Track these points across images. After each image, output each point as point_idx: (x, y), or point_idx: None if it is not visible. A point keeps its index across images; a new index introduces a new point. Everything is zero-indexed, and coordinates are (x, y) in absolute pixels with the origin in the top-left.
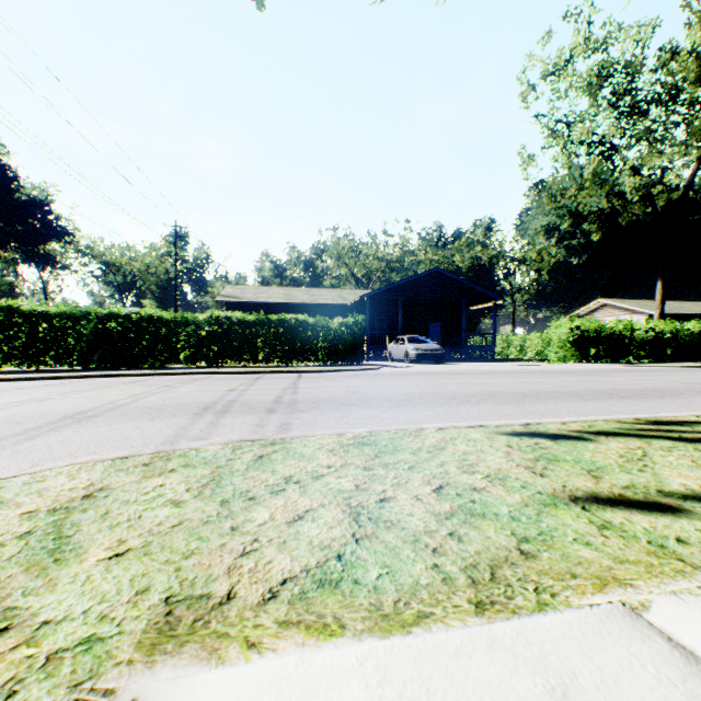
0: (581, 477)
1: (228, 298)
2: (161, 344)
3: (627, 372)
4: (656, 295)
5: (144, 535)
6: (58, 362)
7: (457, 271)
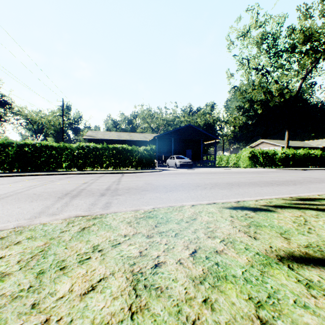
0: (278, 238)
1: (89, 137)
2: (52, 159)
3: (275, 172)
4: (285, 137)
5: None
6: None
7: (198, 126)
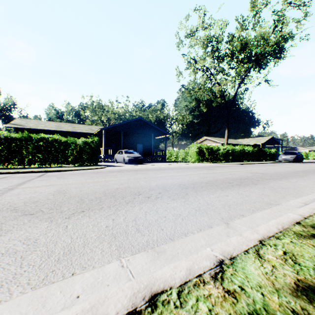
0: None
1: (15, 125)
2: None
3: (222, 167)
4: (225, 135)
5: None
6: None
7: (150, 121)
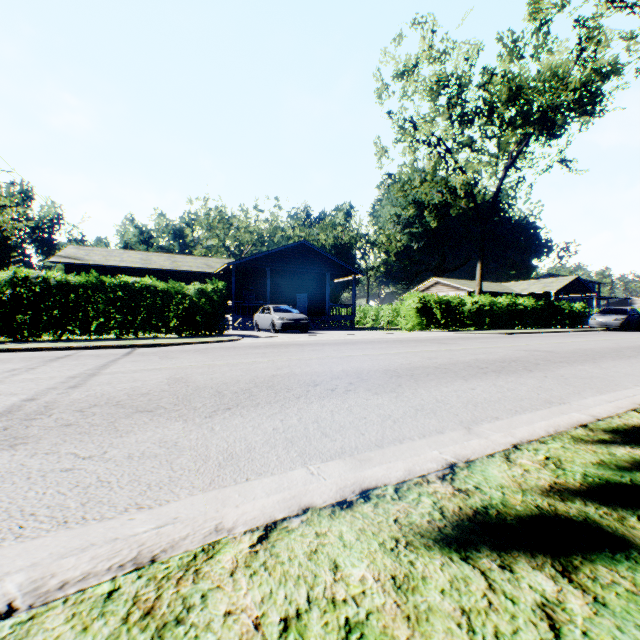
0: None
1: (67, 259)
2: None
3: (469, 340)
4: (477, 275)
5: None
6: None
7: (322, 248)
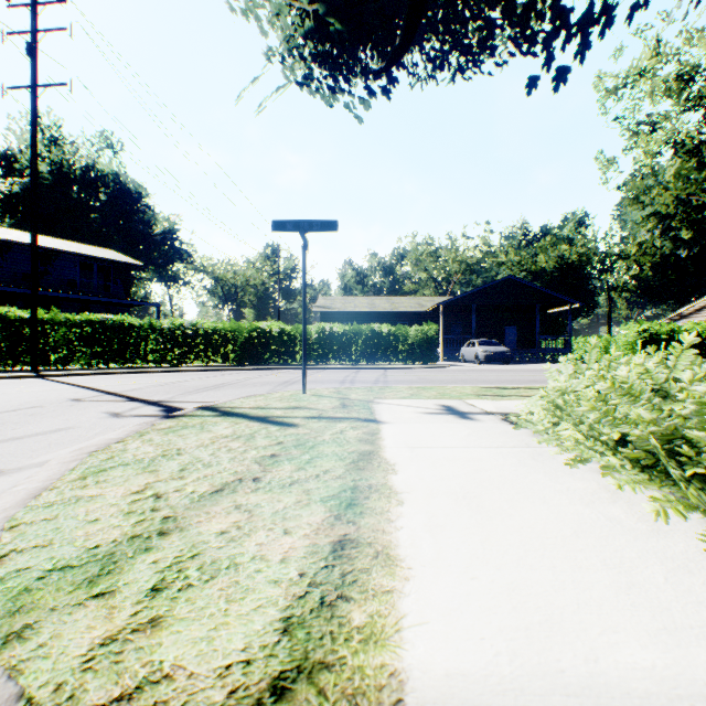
0: (489, 393)
1: (322, 309)
2: (284, 348)
3: None
4: None
5: (361, 394)
6: (224, 360)
7: (541, 271)
